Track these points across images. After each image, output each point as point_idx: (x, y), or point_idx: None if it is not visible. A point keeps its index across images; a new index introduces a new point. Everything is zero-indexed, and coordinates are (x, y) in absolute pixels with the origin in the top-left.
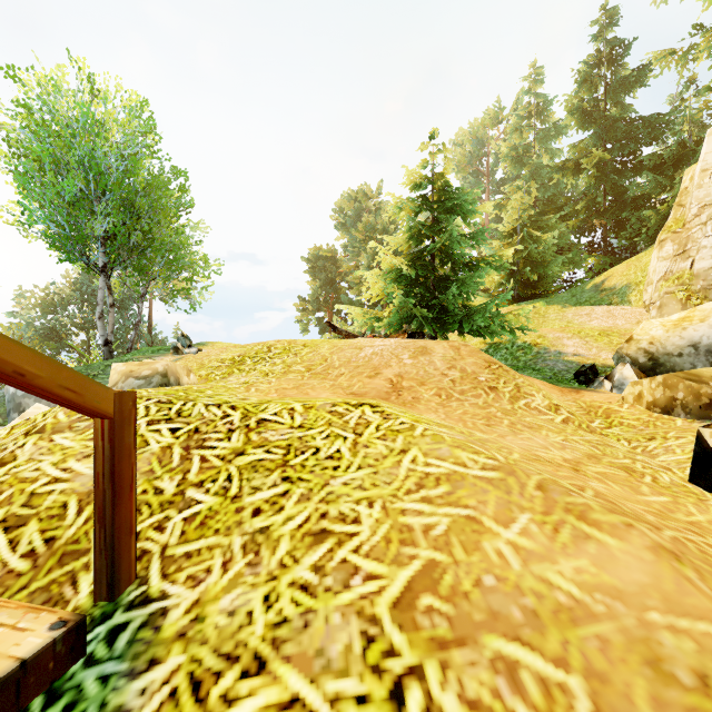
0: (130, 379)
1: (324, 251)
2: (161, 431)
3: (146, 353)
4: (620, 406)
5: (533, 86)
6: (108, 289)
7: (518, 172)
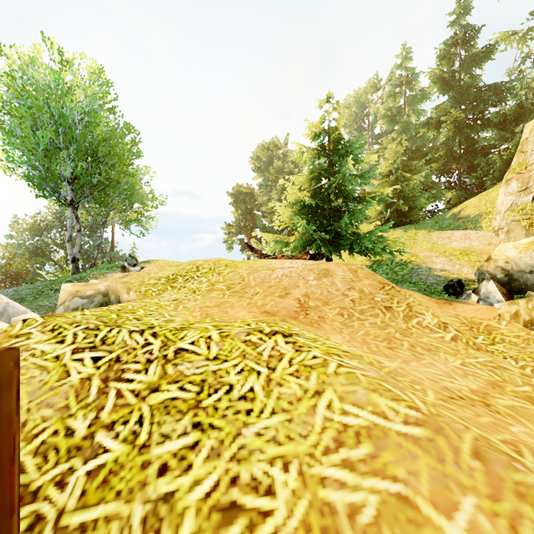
0: (76, 299)
1: (244, 189)
2: (84, 360)
3: (102, 269)
4: (498, 323)
5: (404, 62)
6: (76, 218)
7: (393, 128)
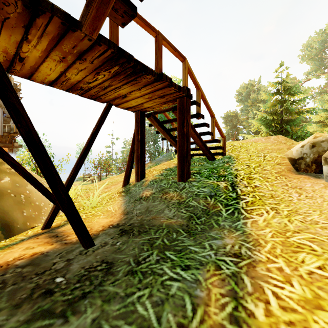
0: None
1: (231, 113)
2: None
3: None
4: None
5: None
6: None
7: None
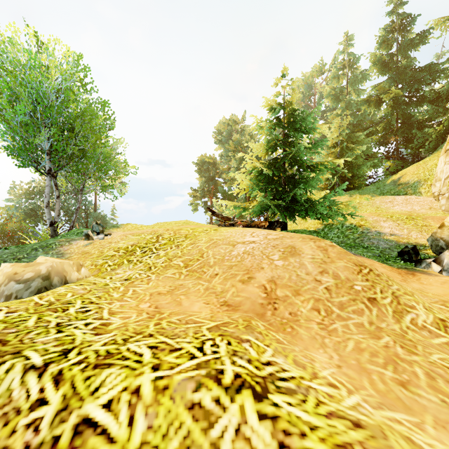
0: (11, 283)
1: (207, 158)
2: None
3: (72, 235)
4: None
5: (346, 48)
6: (55, 186)
7: (336, 105)
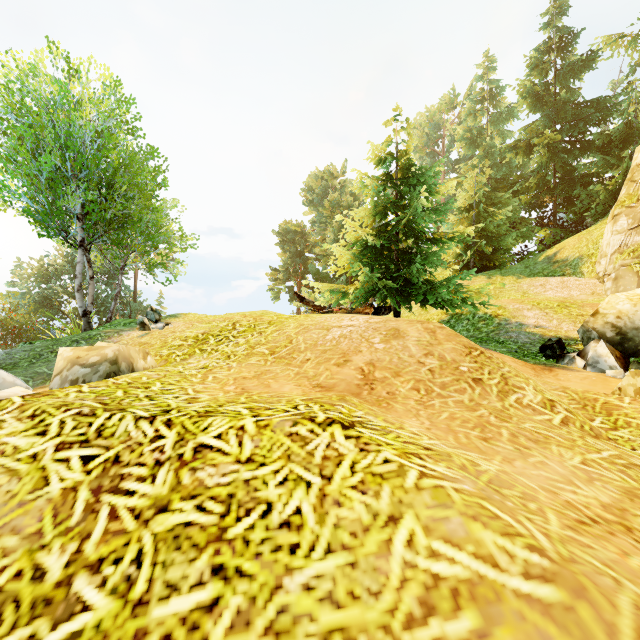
0: (76, 367)
1: (293, 226)
2: (70, 460)
3: (117, 326)
4: (620, 400)
5: (486, 73)
6: (88, 263)
7: (473, 153)
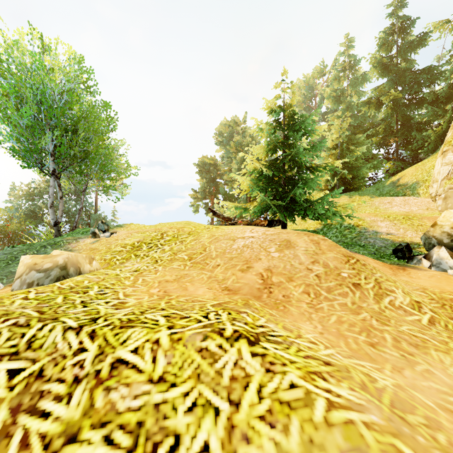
0: (32, 272)
1: (208, 160)
2: None
3: (77, 234)
4: None
5: (347, 49)
6: (58, 186)
7: (337, 107)
